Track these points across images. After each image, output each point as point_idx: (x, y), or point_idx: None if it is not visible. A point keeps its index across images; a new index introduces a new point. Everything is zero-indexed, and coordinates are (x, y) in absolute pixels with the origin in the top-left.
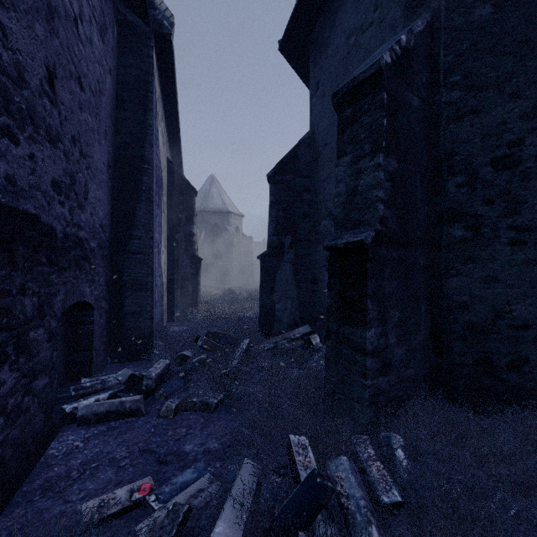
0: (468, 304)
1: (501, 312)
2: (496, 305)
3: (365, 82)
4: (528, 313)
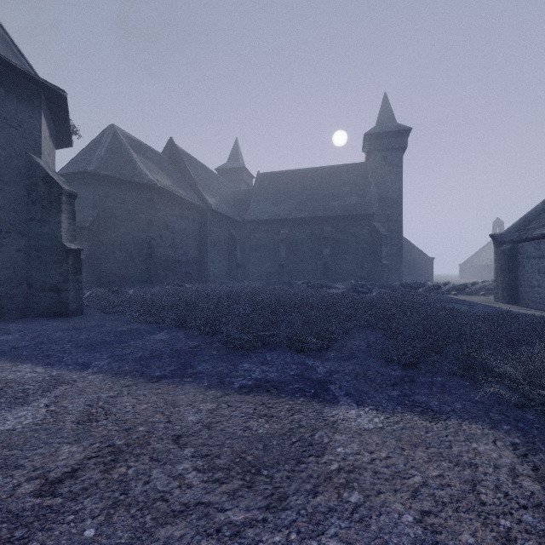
0: (106, 271)
1: (112, 272)
2: (111, 271)
3: (83, 227)
4: (116, 272)
